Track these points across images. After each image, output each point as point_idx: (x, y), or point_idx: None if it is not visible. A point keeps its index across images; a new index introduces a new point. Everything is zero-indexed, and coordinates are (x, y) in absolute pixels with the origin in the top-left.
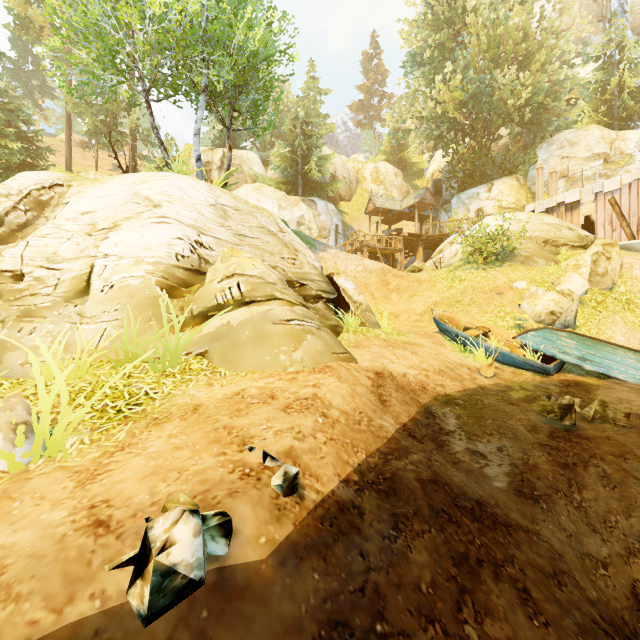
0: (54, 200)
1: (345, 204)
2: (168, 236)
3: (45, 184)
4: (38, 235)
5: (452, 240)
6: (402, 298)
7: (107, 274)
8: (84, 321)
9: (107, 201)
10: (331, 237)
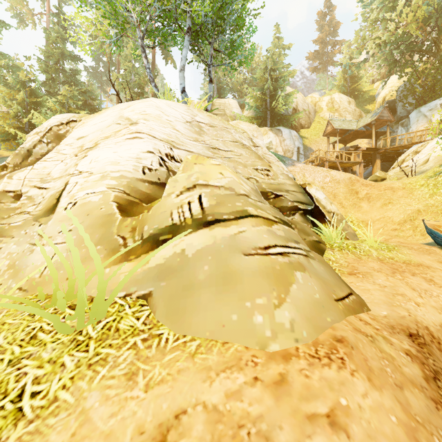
0: (69, 133)
1: (305, 131)
2: (138, 150)
3: (63, 121)
4: (41, 159)
5: (416, 150)
6: (374, 206)
7: (75, 191)
8: (41, 242)
9: (98, 126)
10: (294, 157)
